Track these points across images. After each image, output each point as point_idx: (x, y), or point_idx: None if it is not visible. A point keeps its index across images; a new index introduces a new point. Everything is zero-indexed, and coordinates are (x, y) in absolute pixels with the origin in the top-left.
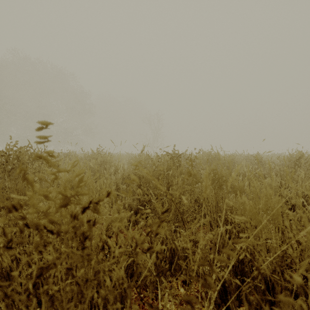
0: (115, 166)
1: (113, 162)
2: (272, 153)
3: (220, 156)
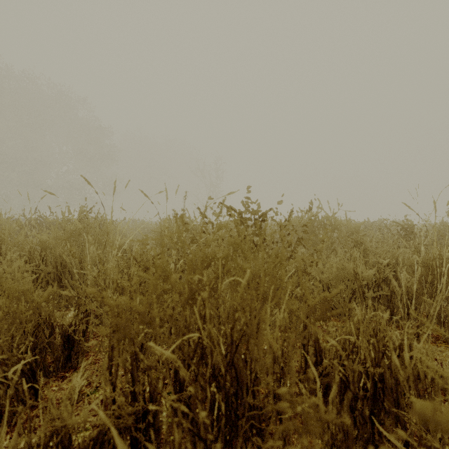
0: (113, 243)
1: (109, 235)
2: (396, 220)
3: (339, 222)
